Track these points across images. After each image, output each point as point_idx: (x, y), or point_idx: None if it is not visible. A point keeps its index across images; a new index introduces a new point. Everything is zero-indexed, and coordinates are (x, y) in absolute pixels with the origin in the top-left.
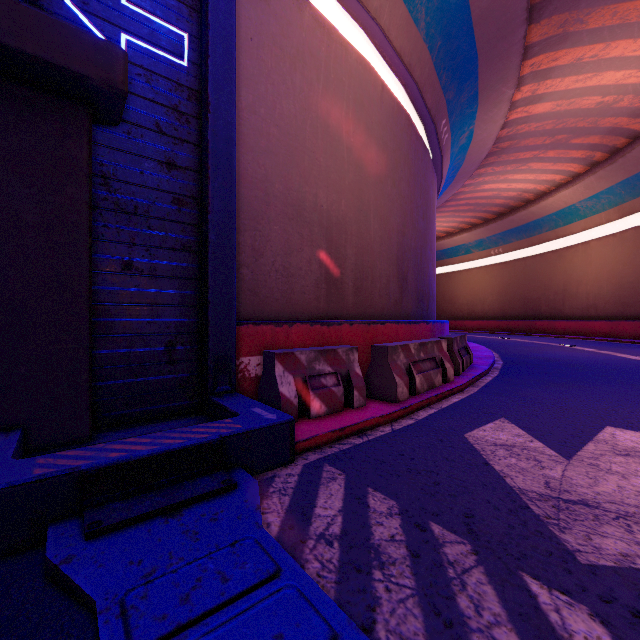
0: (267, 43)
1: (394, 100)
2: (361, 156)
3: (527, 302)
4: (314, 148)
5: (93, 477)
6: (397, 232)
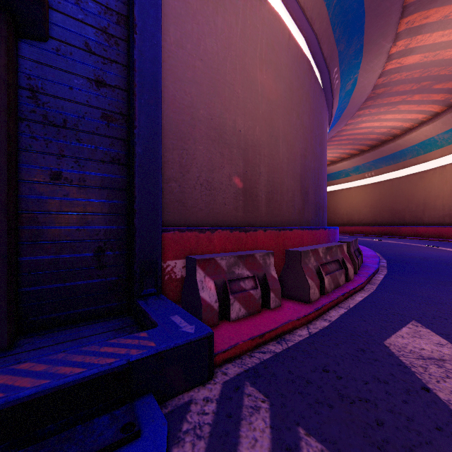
0: None
1: (298, 47)
2: (272, 91)
3: (394, 212)
4: (233, 81)
5: None
6: (300, 155)
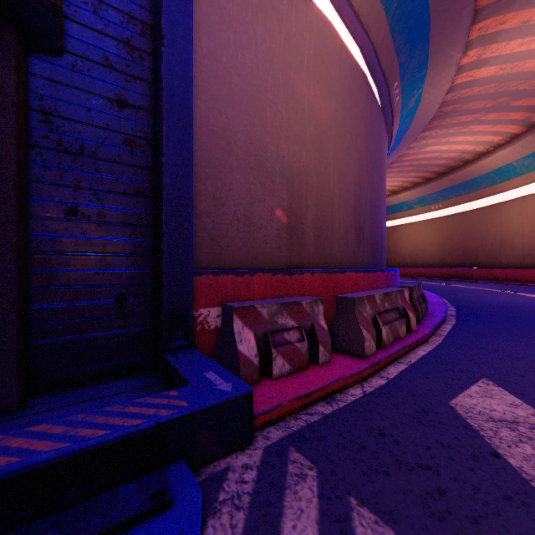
0: None
1: (352, 59)
2: (321, 110)
3: (465, 252)
4: (276, 99)
5: None
6: (354, 185)
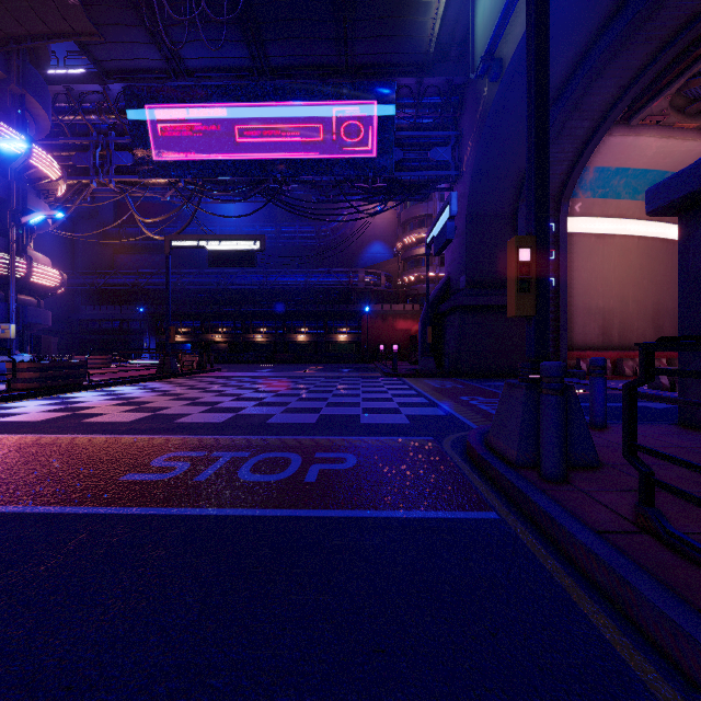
0: (576, 258)
1: (648, 239)
2: (623, 278)
3: None
4: (596, 285)
5: None
6: (652, 304)
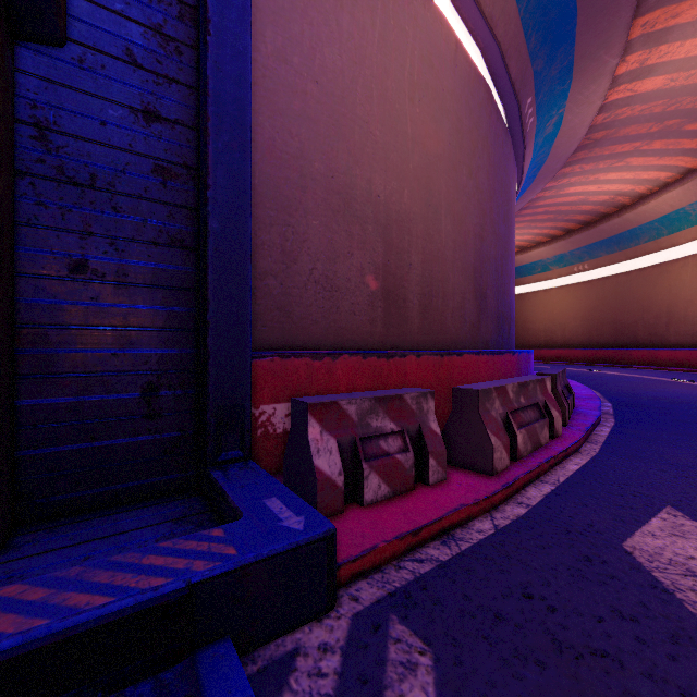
0: None
1: (471, 64)
2: (429, 133)
3: (620, 327)
4: (367, 117)
5: None
6: (474, 236)
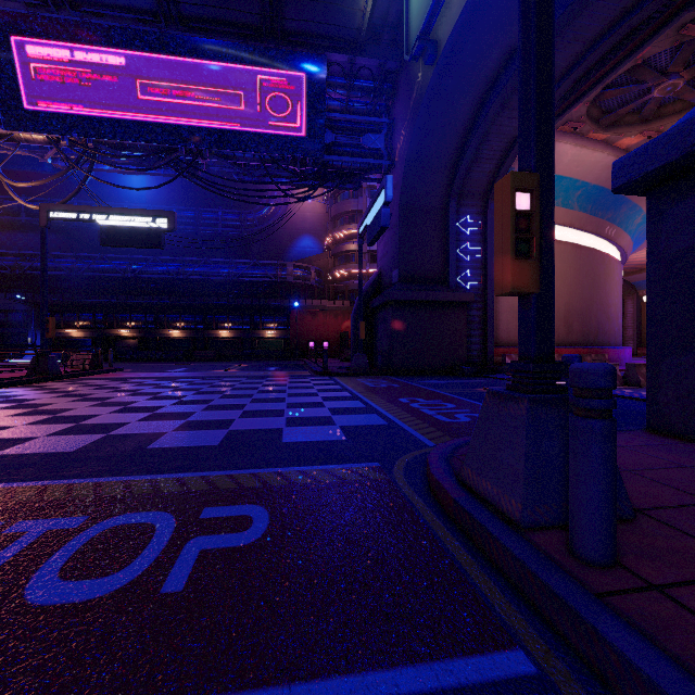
0: None
1: (561, 243)
2: None
3: None
4: None
5: (480, 369)
6: (564, 304)
